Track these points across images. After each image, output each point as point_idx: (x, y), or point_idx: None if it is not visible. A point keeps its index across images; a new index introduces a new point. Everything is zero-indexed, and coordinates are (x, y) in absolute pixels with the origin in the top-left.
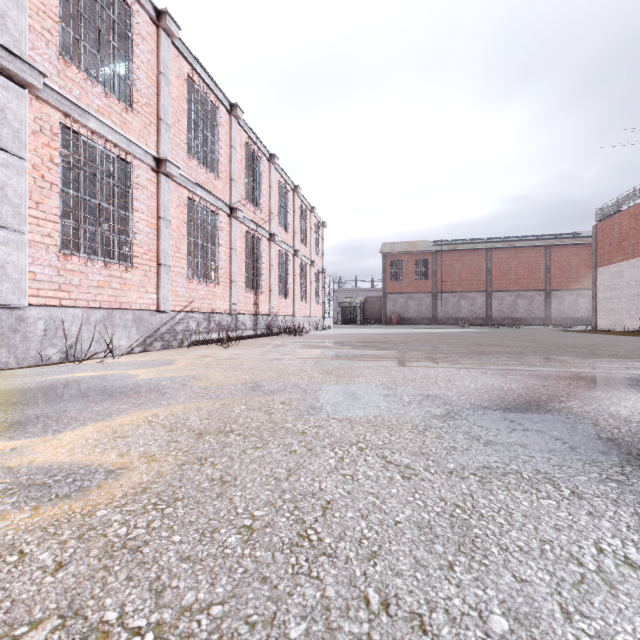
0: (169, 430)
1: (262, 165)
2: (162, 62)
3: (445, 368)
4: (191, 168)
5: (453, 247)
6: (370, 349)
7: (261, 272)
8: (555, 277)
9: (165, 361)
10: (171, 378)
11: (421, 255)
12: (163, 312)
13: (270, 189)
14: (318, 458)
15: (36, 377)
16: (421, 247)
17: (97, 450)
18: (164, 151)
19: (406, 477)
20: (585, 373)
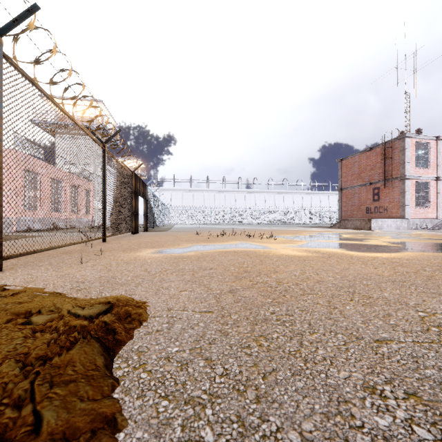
0: None
1: None
2: (438, 149)
3: None
4: None
5: None
6: None
7: None
8: None
9: None
10: None
11: None
12: (438, 219)
13: None
14: None
15: (418, 230)
16: None
17: None
18: (438, 174)
19: None
20: None
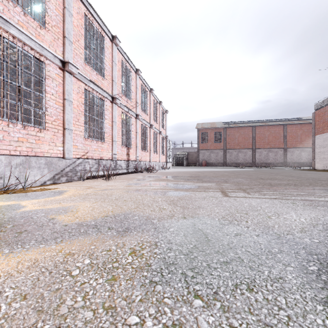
0: None
1: (131, 75)
2: (66, 1)
3: (260, 198)
4: (87, 71)
5: (234, 125)
6: (197, 182)
7: (131, 136)
8: (289, 141)
9: (59, 192)
10: (48, 210)
11: (217, 129)
12: (67, 158)
13: (136, 89)
14: None
15: None
16: (217, 125)
17: None
18: (68, 57)
19: None
20: None
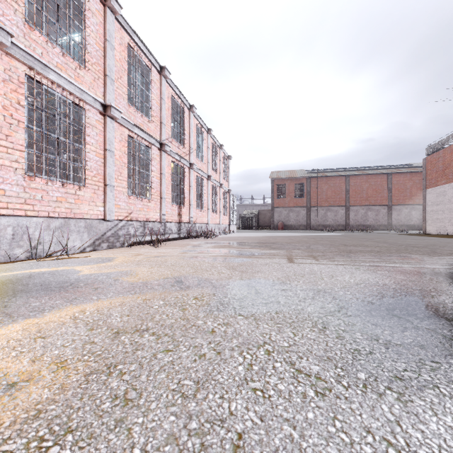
0: (90, 328)
1: (184, 113)
2: (108, 32)
3: (325, 264)
4: (130, 113)
5: (322, 174)
6: (264, 248)
7: (183, 191)
8: (395, 196)
9: (107, 258)
10: (107, 274)
11: (299, 180)
12: (109, 221)
13: (190, 131)
14: (227, 365)
15: None
16: (299, 174)
17: (12, 354)
18: (109, 99)
19: (319, 393)
20: (438, 269)
